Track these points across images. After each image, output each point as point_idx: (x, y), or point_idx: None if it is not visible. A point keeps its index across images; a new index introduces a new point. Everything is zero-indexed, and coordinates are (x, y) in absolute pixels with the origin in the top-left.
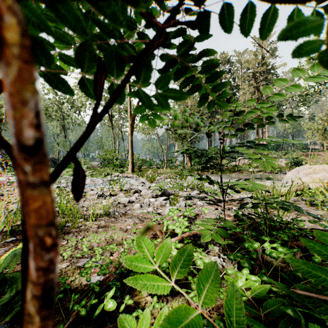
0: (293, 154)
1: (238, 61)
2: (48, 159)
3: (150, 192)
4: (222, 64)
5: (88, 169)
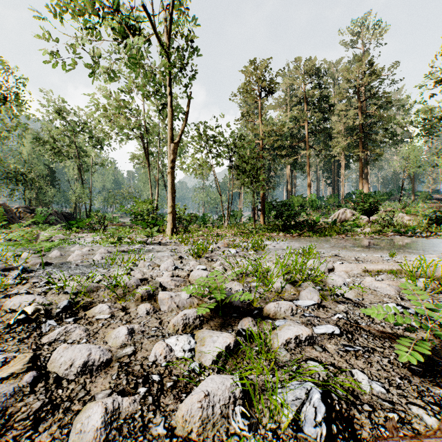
0: (416, 206)
1: (330, 75)
2: (59, 214)
3: (184, 300)
4: (308, 75)
5: (58, 232)
